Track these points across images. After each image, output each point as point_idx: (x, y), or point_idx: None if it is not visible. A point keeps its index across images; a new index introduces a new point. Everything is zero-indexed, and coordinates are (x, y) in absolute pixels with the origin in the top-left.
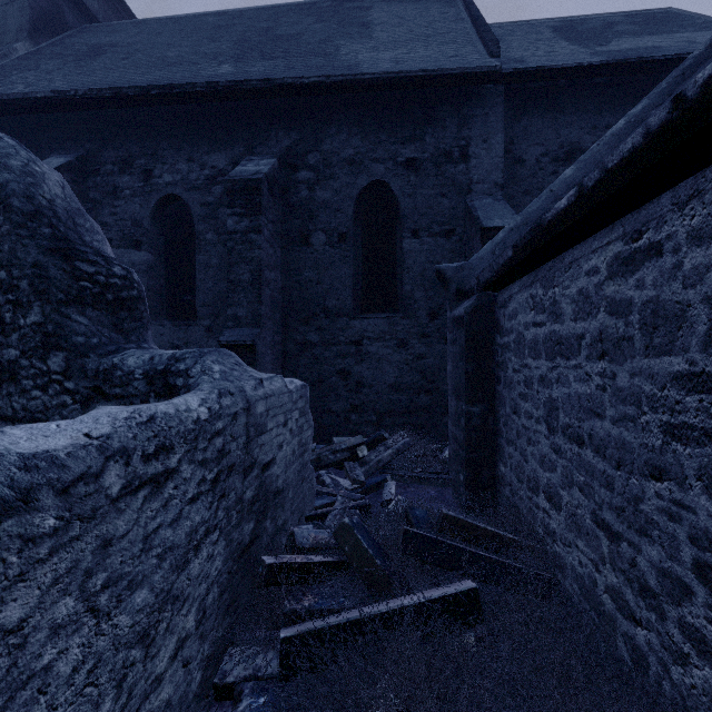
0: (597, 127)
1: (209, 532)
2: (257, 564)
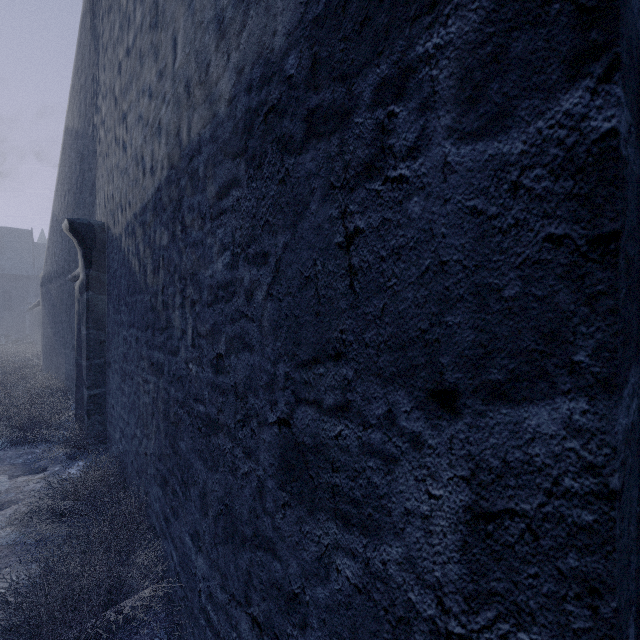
0: None
1: None
2: None
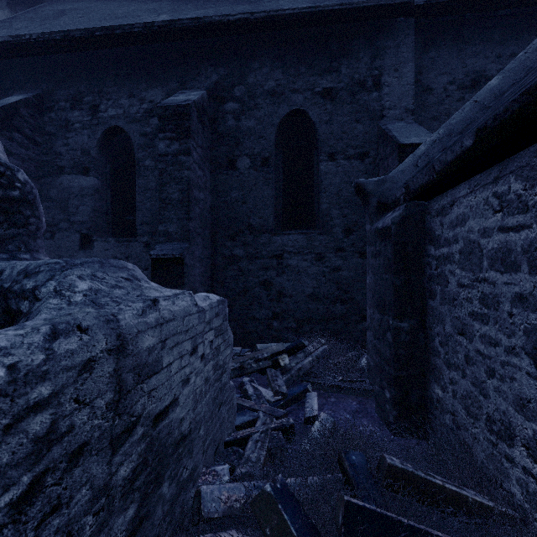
0: (502, 55)
1: None
2: None
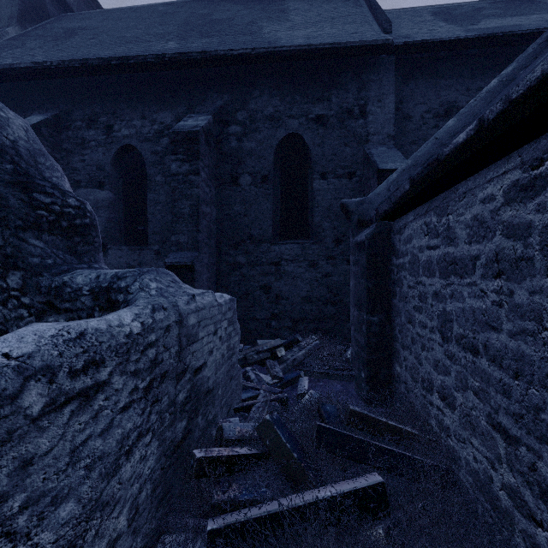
0: (471, 89)
1: (142, 435)
2: (189, 456)
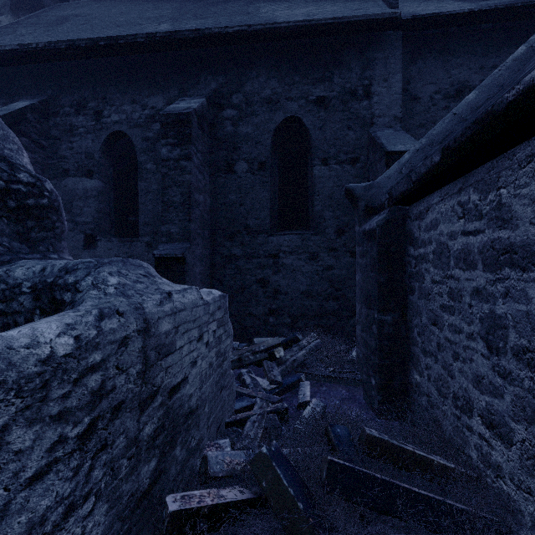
0: (484, 67)
1: (74, 507)
2: (162, 503)
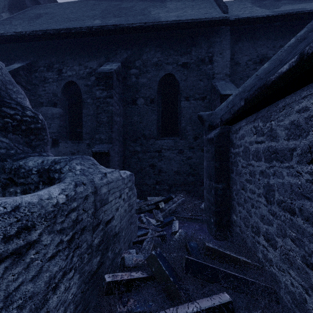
0: (275, 46)
1: (66, 273)
2: (102, 279)
